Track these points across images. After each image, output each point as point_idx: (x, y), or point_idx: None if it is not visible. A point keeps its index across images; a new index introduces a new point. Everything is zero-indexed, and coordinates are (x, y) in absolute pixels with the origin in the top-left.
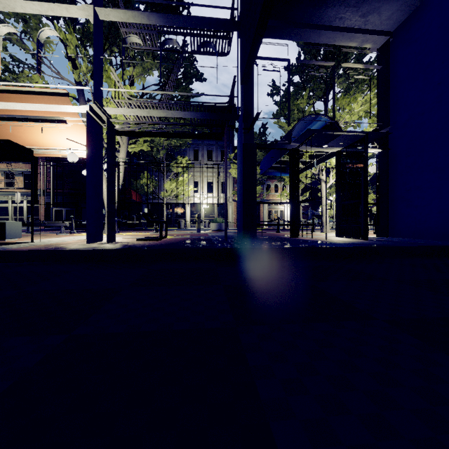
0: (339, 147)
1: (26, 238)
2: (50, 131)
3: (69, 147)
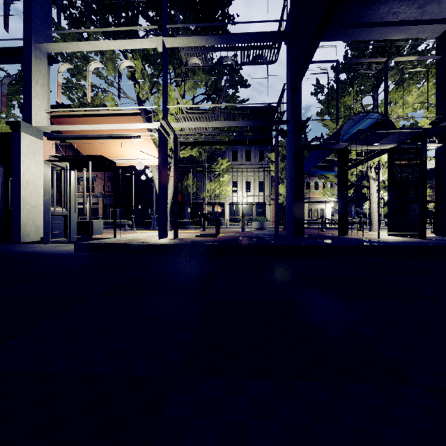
0: (392, 144)
1: (104, 235)
2: (123, 145)
3: (136, 157)
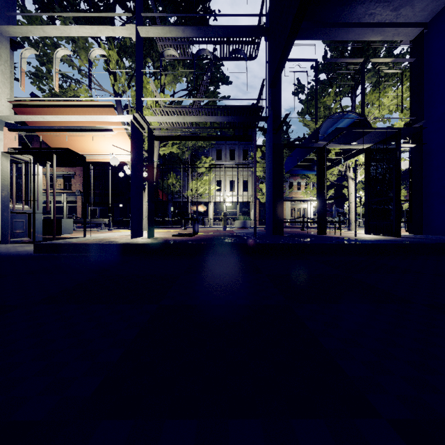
0: (369, 144)
1: (75, 234)
2: (96, 139)
3: (111, 152)
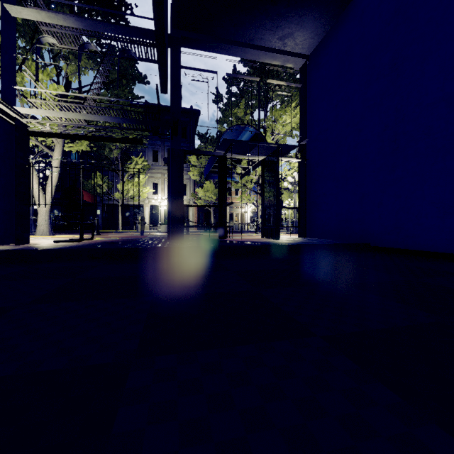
0: (263, 156)
1: None
2: None
3: None
